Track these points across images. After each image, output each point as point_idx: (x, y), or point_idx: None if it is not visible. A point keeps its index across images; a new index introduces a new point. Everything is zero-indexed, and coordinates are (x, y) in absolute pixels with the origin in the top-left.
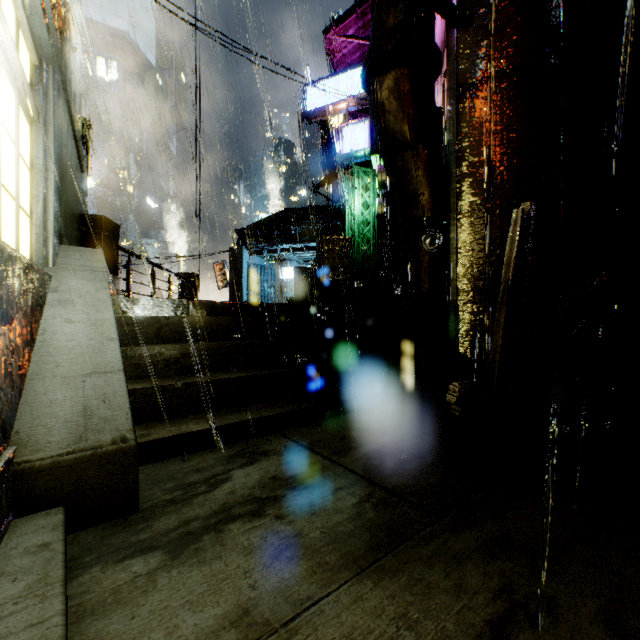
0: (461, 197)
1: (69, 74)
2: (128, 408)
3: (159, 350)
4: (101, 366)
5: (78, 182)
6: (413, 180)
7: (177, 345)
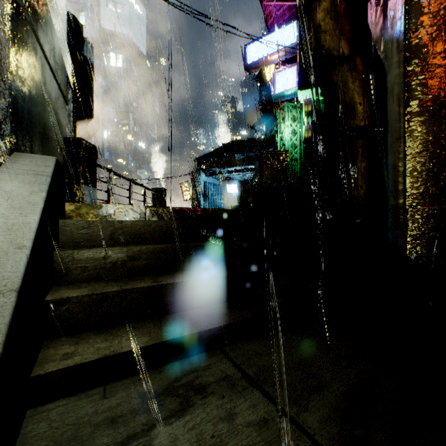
0: (410, 96)
1: (38, 5)
2: None
3: (106, 253)
4: None
5: (60, 110)
6: (349, 92)
7: (125, 248)
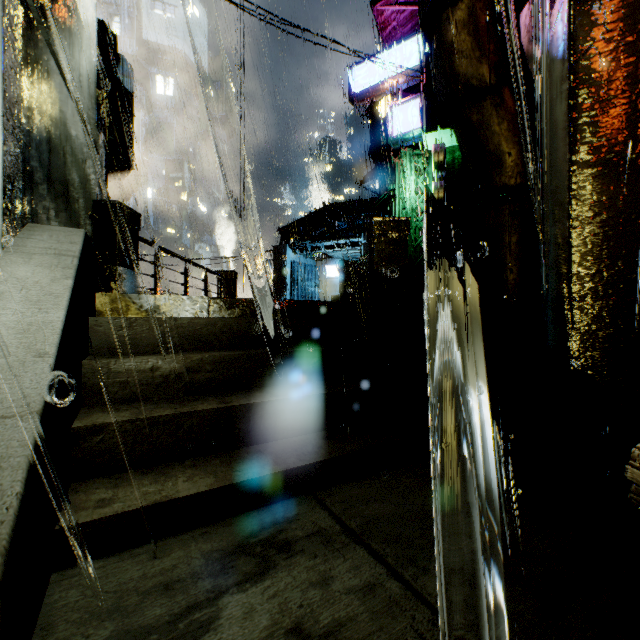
0: (577, 145)
1: (59, 17)
2: (15, 495)
3: (154, 363)
4: (1, 404)
5: (88, 162)
6: (494, 137)
7: (180, 356)
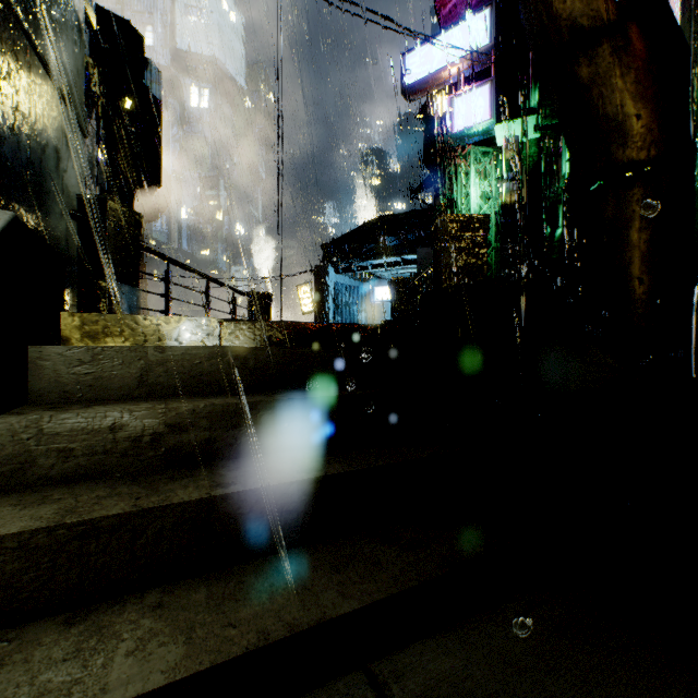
0: None
1: None
2: None
3: (116, 418)
4: None
5: (66, 142)
6: (615, 95)
7: (160, 406)
